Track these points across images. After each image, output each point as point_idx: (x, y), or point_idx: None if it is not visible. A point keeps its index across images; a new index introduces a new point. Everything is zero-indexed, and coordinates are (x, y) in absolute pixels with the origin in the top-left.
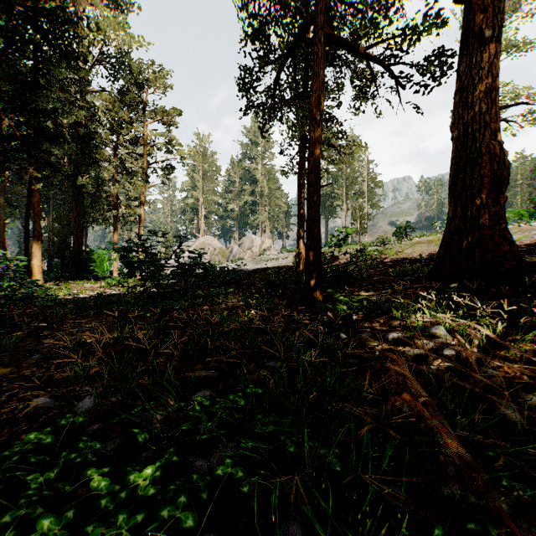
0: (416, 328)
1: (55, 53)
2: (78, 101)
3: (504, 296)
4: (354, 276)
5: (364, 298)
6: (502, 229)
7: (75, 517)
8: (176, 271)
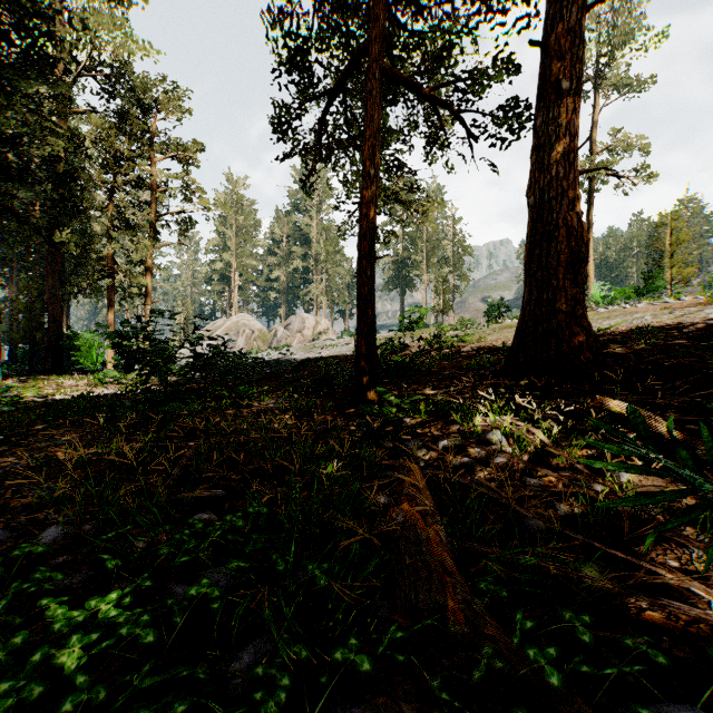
0: (474, 434)
1: (21, 56)
2: (55, 127)
3: (579, 395)
4: (422, 370)
5: (428, 398)
6: (580, 316)
7: (27, 648)
8: (192, 364)
